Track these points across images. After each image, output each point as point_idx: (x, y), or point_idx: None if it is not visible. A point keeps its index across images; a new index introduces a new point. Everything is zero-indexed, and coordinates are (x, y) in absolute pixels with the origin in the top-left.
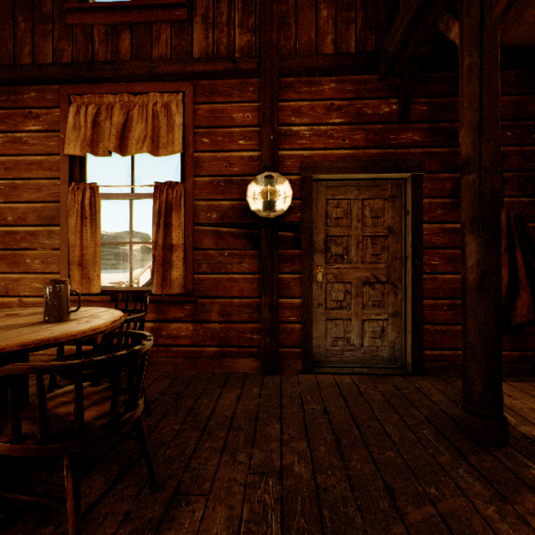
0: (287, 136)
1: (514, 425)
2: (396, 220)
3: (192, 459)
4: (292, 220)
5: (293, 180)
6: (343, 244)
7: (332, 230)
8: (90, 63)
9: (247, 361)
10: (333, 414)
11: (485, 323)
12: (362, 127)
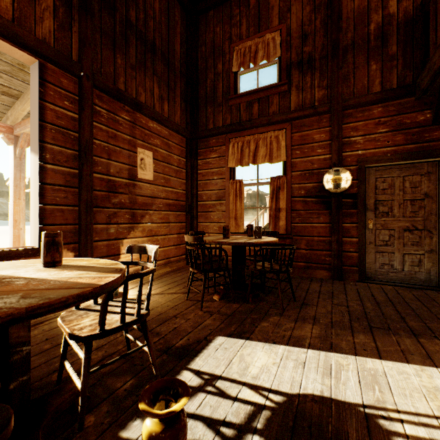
0: (348, 144)
1: None
2: (431, 188)
3: (305, 298)
4: (351, 192)
5: (352, 169)
6: (388, 205)
7: (379, 197)
8: (240, 122)
9: (322, 272)
10: (377, 297)
11: None
12: (402, 132)
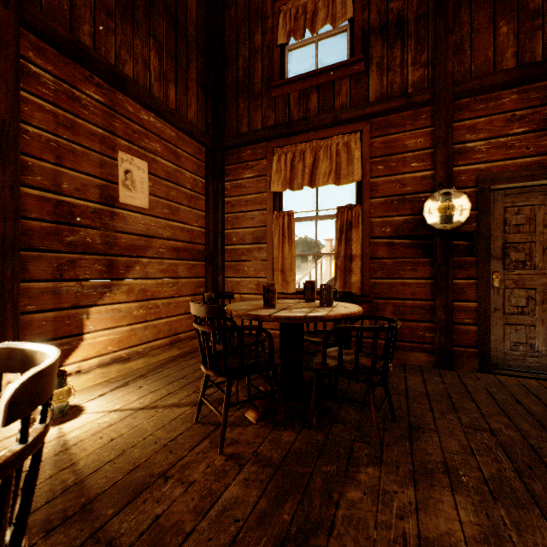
0: (461, 153)
1: None
2: None
3: (410, 411)
4: (466, 230)
5: (468, 192)
6: (525, 250)
7: (511, 237)
8: (289, 122)
9: (420, 355)
10: (528, 405)
11: None
12: None
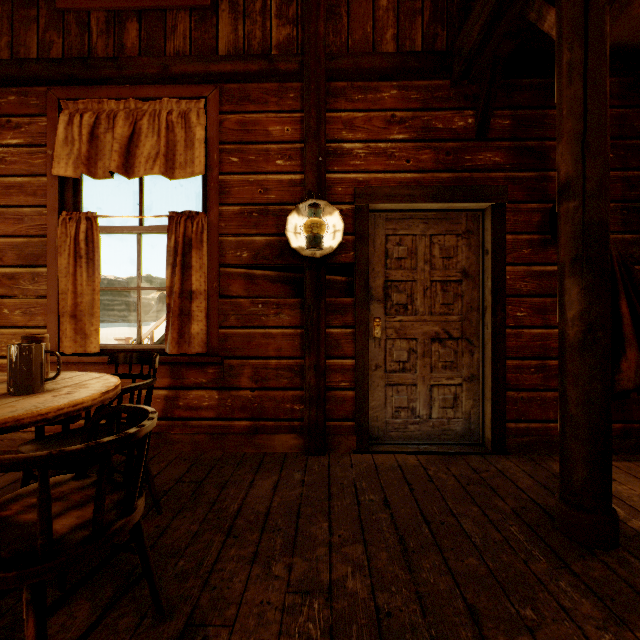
0: (338, 155)
1: (623, 518)
2: (472, 261)
3: (213, 573)
4: (343, 260)
5: (345, 210)
6: (407, 291)
7: (393, 273)
8: (86, 59)
9: (287, 438)
10: (396, 506)
11: (590, 390)
12: (430, 145)
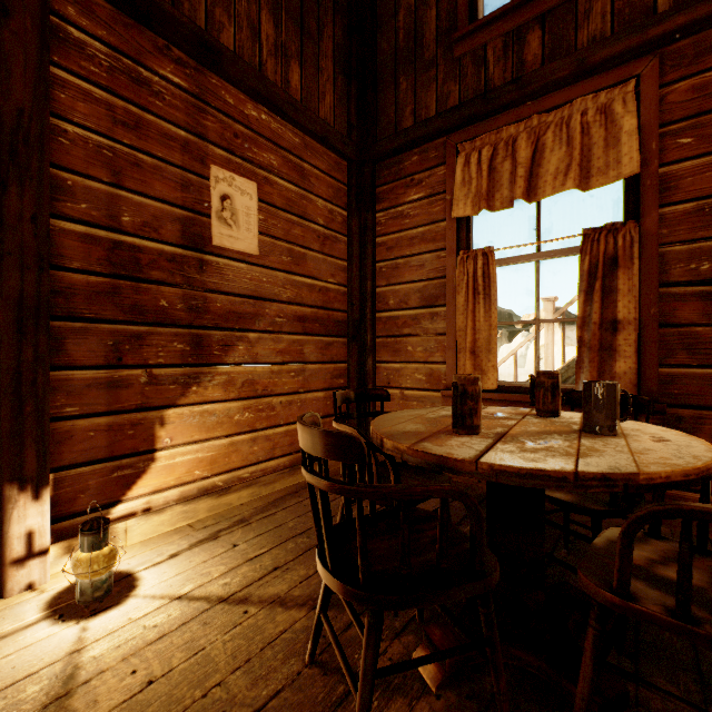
0: None
1: None
2: None
3: None
4: None
5: None
6: None
7: None
8: (485, 93)
9: None
10: None
11: None
12: None
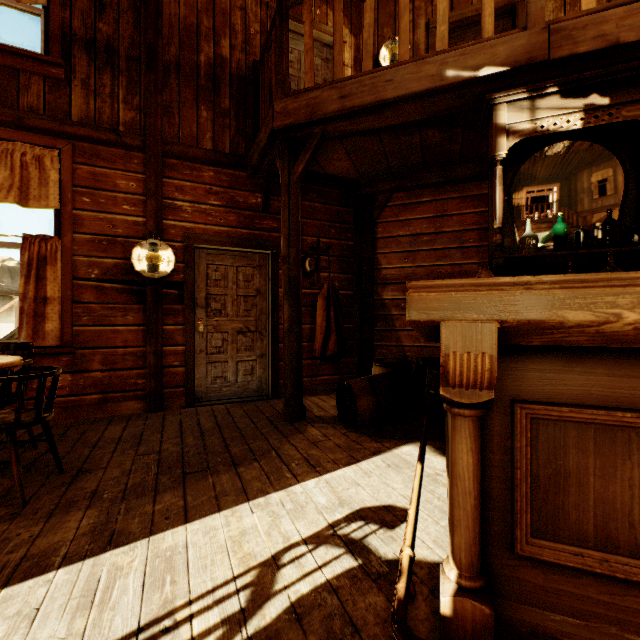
0: (172, 209)
1: (315, 412)
2: (263, 284)
3: (89, 459)
4: (176, 280)
5: (177, 246)
6: (222, 301)
7: (212, 289)
8: None
9: (132, 403)
10: (204, 424)
11: (292, 352)
12: (235, 211)
